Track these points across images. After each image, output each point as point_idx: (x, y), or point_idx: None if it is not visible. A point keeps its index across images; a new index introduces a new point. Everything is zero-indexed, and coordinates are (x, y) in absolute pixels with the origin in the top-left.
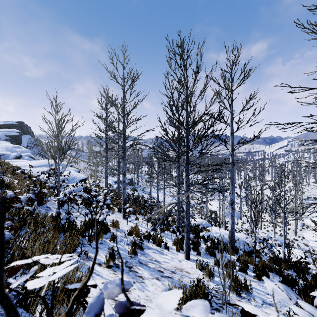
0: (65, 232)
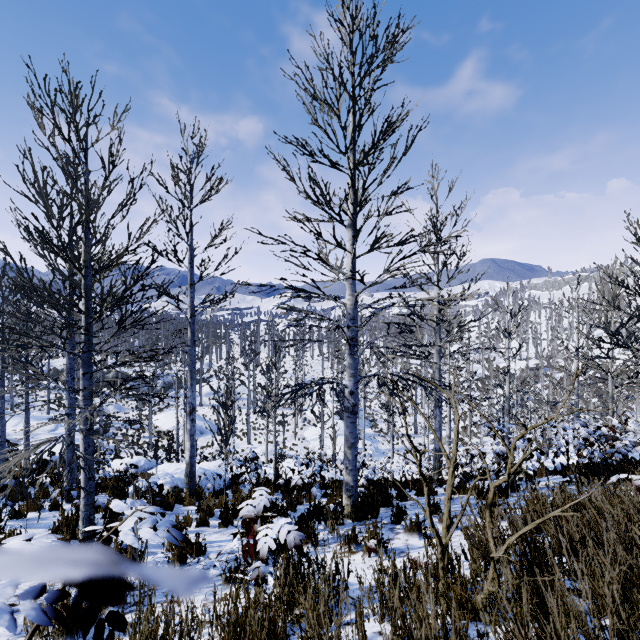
0: None
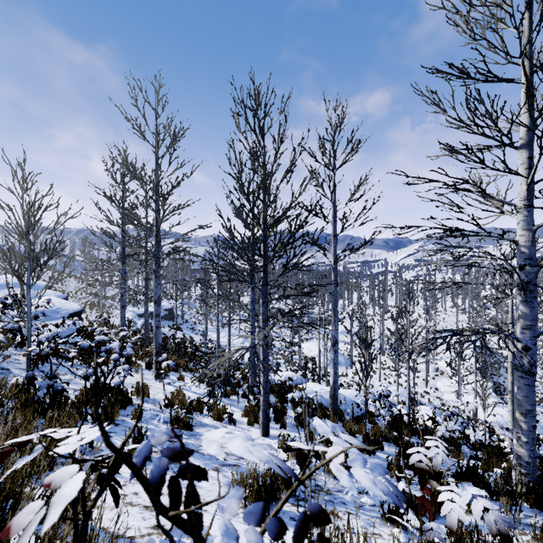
0: (45, 411)
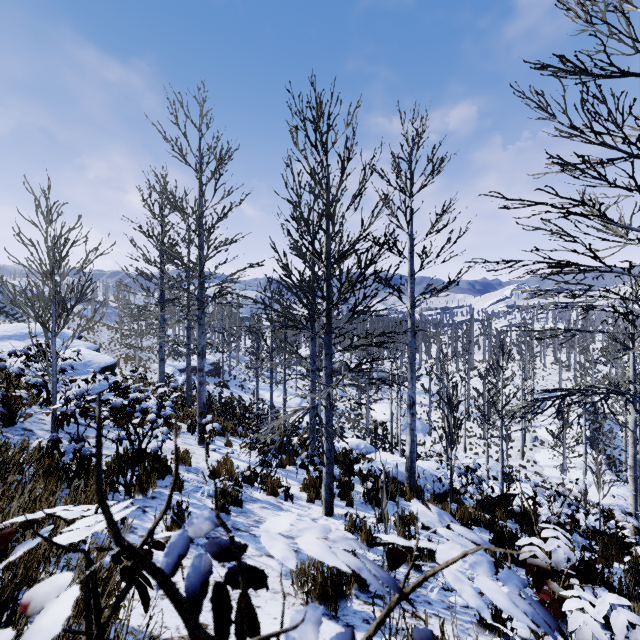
0: (71, 480)
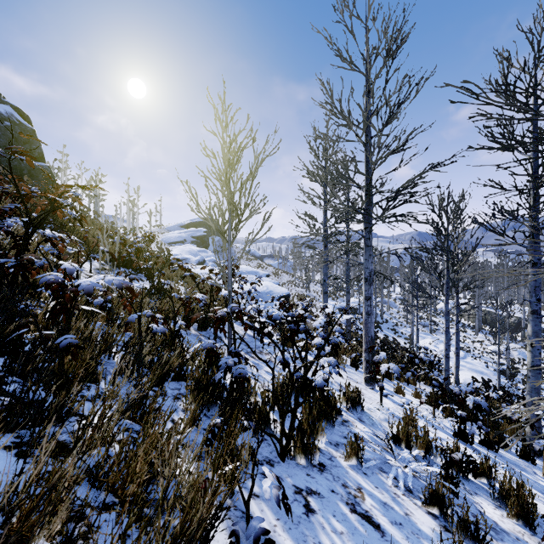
0: (222, 405)
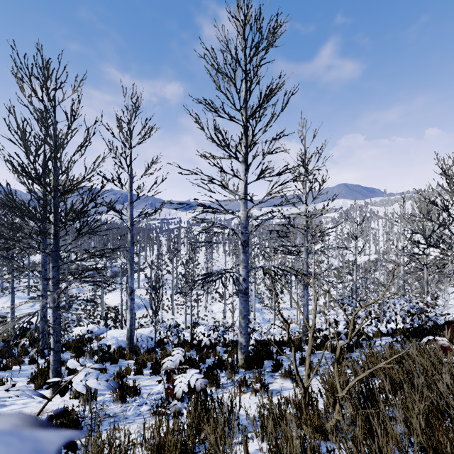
0: None
